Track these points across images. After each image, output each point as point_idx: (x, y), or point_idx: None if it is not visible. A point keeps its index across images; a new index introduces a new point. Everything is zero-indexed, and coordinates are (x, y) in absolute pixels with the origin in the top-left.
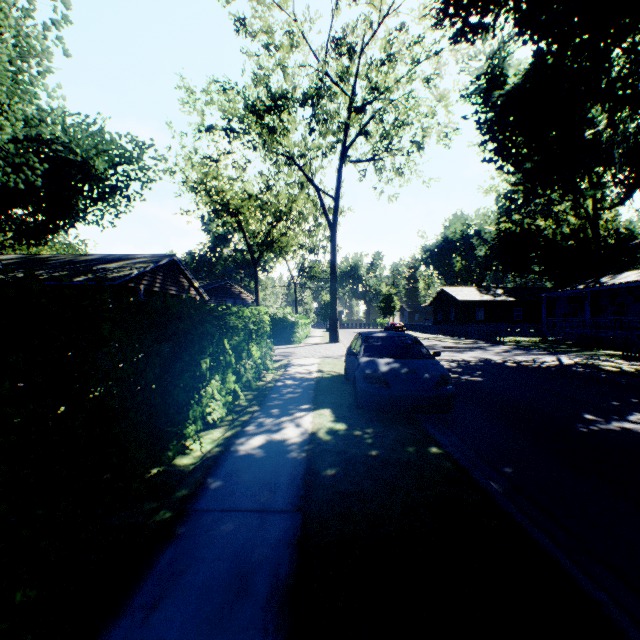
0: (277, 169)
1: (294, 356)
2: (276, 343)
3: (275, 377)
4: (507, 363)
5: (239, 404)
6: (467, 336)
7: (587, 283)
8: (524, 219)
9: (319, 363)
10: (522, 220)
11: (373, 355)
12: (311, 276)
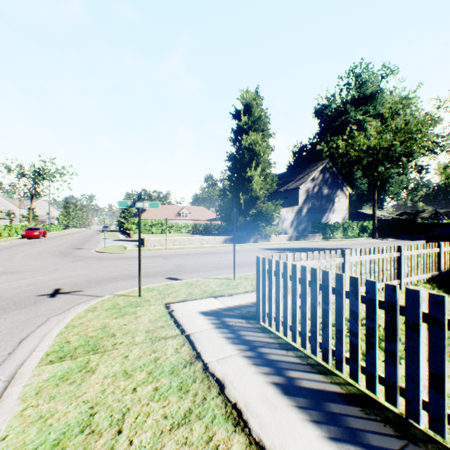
0: None
1: None
2: None
3: None
4: None
5: None
6: None
7: None
8: None
9: None
10: None
11: None
12: None
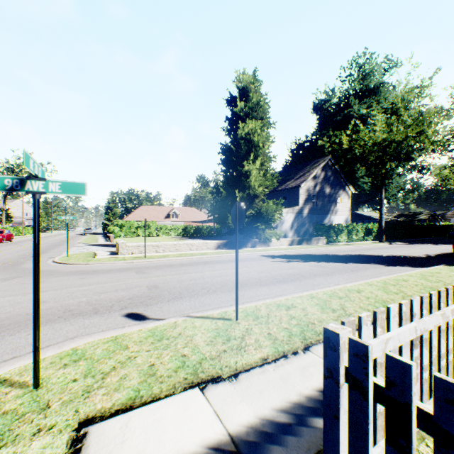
0: None
1: None
2: None
3: None
4: None
5: None
6: None
7: None
8: None
9: None
10: None
11: None
12: None
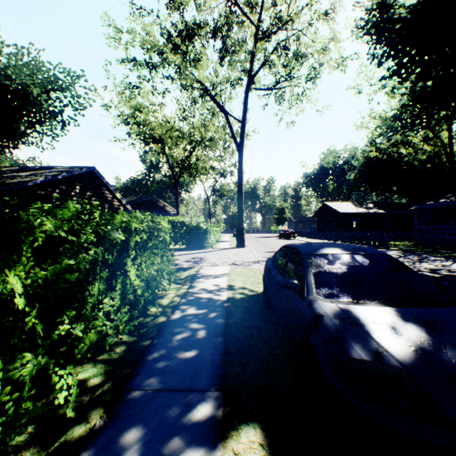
0: (192, 101)
1: (204, 263)
2: (191, 247)
3: (174, 300)
4: (425, 272)
5: (85, 382)
6: (351, 241)
7: (448, 197)
8: (386, 149)
9: (229, 273)
10: (385, 150)
11: (338, 295)
12: (221, 194)
